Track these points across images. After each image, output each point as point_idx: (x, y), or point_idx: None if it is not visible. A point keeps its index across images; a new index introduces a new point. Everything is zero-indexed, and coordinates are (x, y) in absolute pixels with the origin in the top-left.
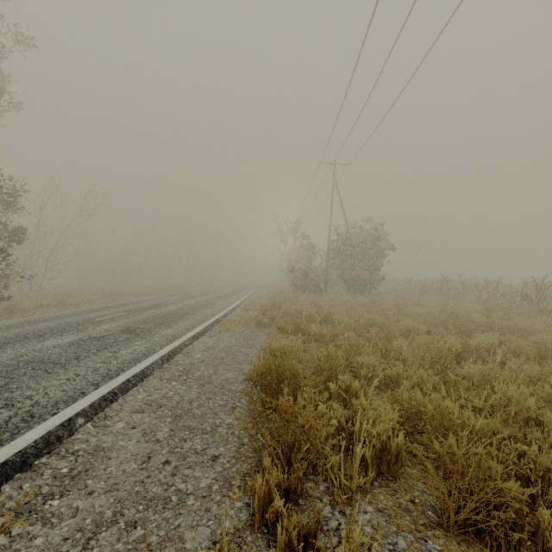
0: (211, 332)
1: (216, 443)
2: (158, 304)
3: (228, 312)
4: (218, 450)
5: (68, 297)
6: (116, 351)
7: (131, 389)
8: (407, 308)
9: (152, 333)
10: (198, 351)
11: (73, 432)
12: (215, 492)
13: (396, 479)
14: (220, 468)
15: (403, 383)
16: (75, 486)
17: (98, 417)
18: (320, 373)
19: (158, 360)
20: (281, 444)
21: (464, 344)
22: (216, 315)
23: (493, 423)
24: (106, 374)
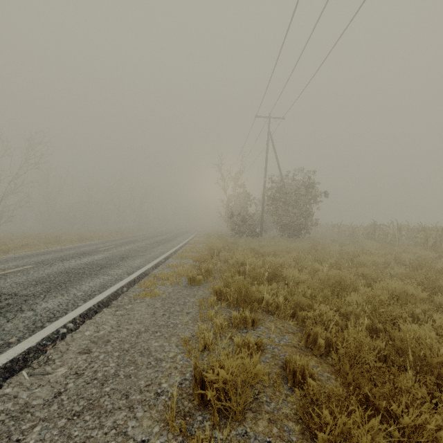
0: (124, 297)
1: None
2: (88, 251)
3: (161, 261)
4: None
5: None
6: None
7: None
8: (361, 257)
9: (22, 308)
10: (72, 354)
11: None
12: None
13: None
14: None
15: None
16: None
17: None
18: None
19: None
20: None
21: None
22: (144, 266)
23: None
24: None
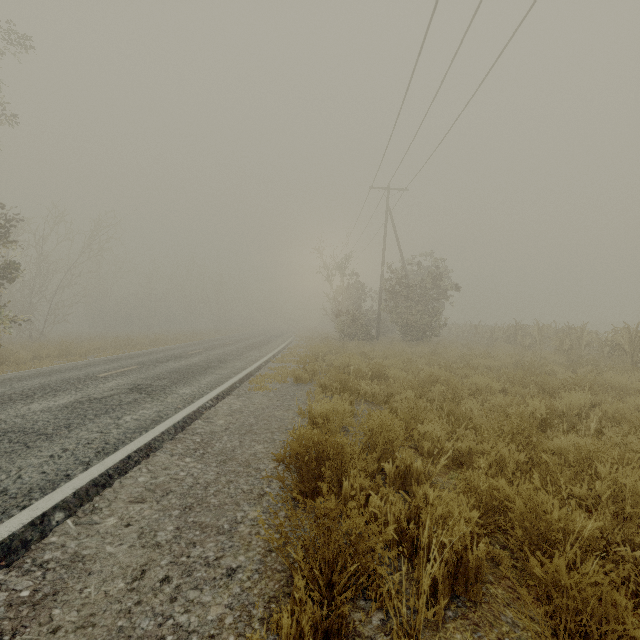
0: (240, 390)
1: (235, 549)
2: (178, 354)
3: (262, 365)
4: (237, 560)
5: (72, 347)
6: (119, 416)
7: (132, 468)
8: (475, 360)
9: (166, 392)
10: (222, 415)
11: (47, 533)
12: (227, 629)
13: (476, 604)
14: (237, 589)
15: (477, 460)
16: (35, 618)
17: (84, 510)
18: (372, 448)
19: (170, 429)
20: (319, 560)
21: (550, 408)
22: (247, 368)
23: (601, 521)
24: (101, 449)
